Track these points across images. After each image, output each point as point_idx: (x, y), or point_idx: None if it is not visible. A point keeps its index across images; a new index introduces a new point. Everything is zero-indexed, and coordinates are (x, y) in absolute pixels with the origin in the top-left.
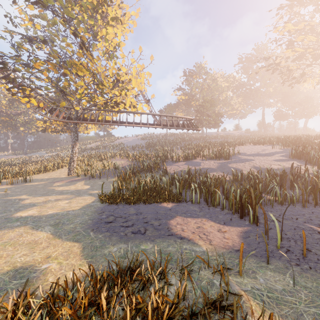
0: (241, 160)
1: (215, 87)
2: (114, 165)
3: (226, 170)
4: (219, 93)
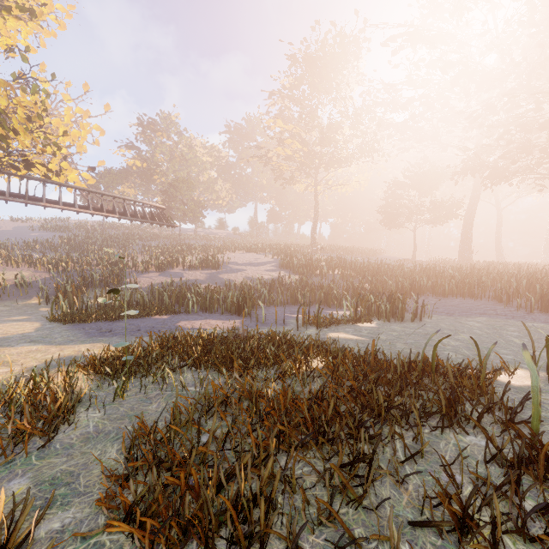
0: (233, 270)
1: (193, 159)
2: (18, 278)
3: (217, 281)
4: (199, 171)
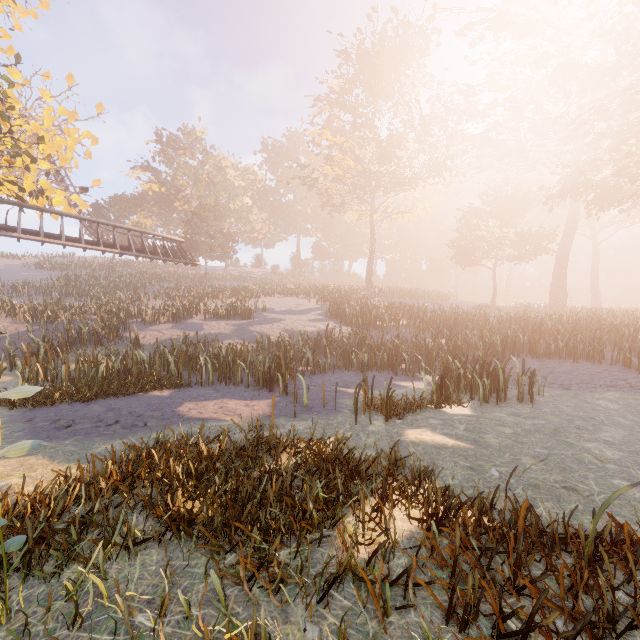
0: (267, 320)
1: (222, 183)
2: None
3: (246, 336)
4: (230, 197)
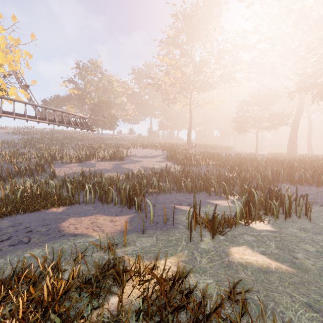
0: (133, 161)
1: (111, 89)
2: None
3: (120, 170)
4: (115, 97)
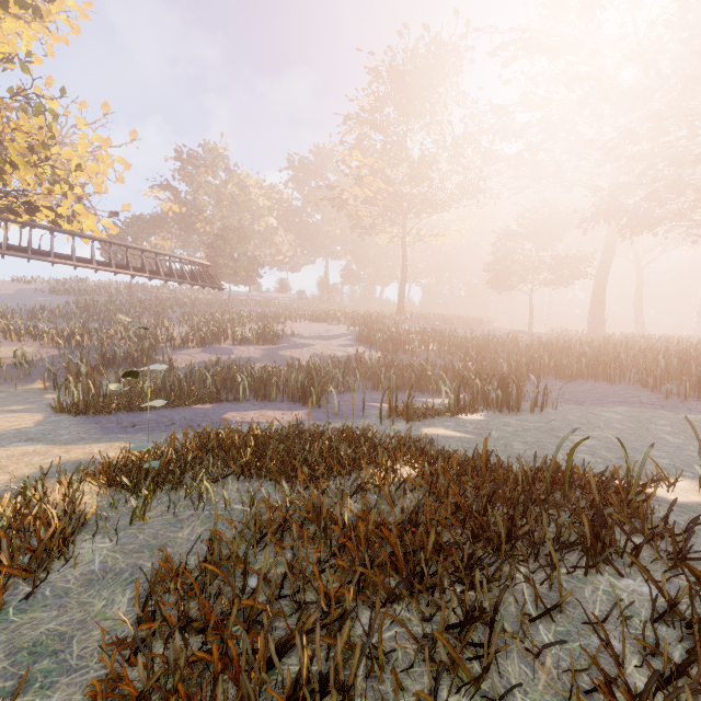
0: (297, 345)
1: (246, 203)
2: (18, 356)
3: (276, 360)
4: (254, 218)
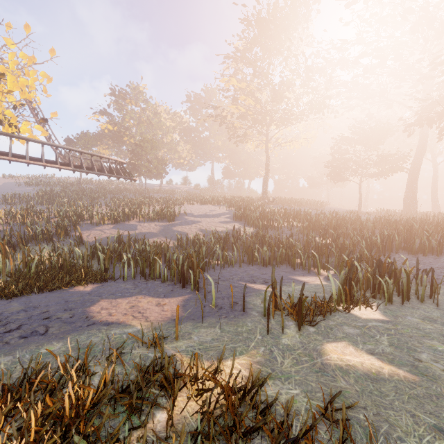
0: (187, 222)
1: (158, 123)
2: None
3: (170, 234)
4: (163, 134)
